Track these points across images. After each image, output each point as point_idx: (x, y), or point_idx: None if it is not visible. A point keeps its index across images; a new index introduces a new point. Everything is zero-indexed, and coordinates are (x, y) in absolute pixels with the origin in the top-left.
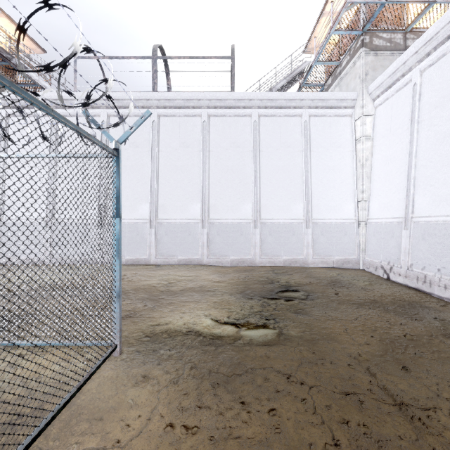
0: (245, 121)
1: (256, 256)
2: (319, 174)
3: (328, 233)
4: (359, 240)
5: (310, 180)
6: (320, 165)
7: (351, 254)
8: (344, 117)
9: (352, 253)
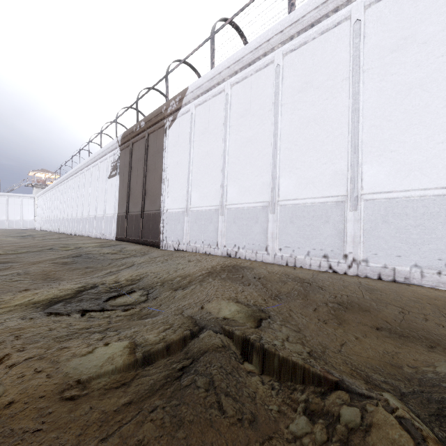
0: (4, 198)
1: (7, 227)
2: (25, 211)
3: (27, 222)
4: (35, 224)
5: (23, 212)
6: (26, 209)
7: (33, 227)
8: (32, 199)
9: (33, 226)
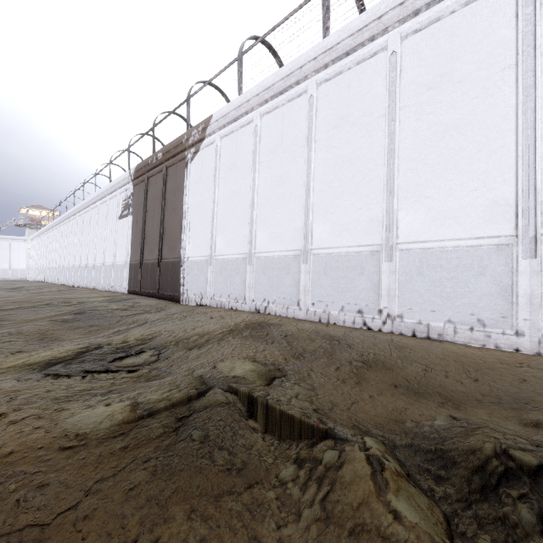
0: None
1: None
2: (15, 257)
3: (18, 271)
4: (28, 273)
5: (12, 258)
6: (16, 254)
7: (25, 276)
8: (24, 242)
9: (25, 276)
